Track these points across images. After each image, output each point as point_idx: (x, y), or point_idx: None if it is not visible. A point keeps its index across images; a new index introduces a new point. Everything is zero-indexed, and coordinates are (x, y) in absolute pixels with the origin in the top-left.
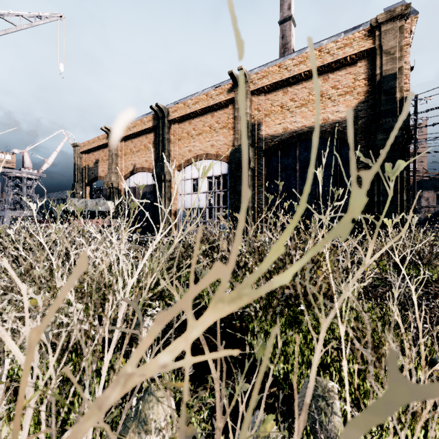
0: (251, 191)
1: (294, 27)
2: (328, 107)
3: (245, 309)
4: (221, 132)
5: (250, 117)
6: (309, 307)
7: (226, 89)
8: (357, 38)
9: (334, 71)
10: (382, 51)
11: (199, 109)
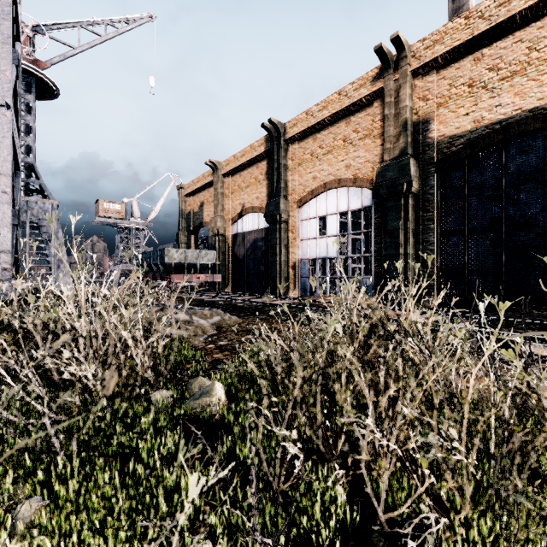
0: (412, 229)
1: None
2: None
3: None
4: (362, 144)
5: (411, 113)
6: None
7: (369, 78)
8: None
9: None
10: None
11: (328, 116)
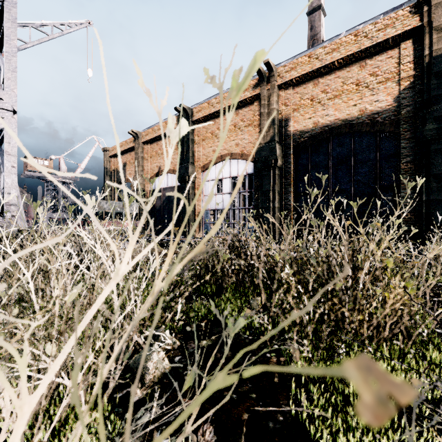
0: (278, 190)
1: (324, 16)
2: (366, 96)
3: (282, 334)
4: (246, 130)
5: (277, 113)
6: (369, 339)
7: (251, 85)
8: (401, 17)
9: (372, 56)
10: (432, 27)
11: (224, 107)
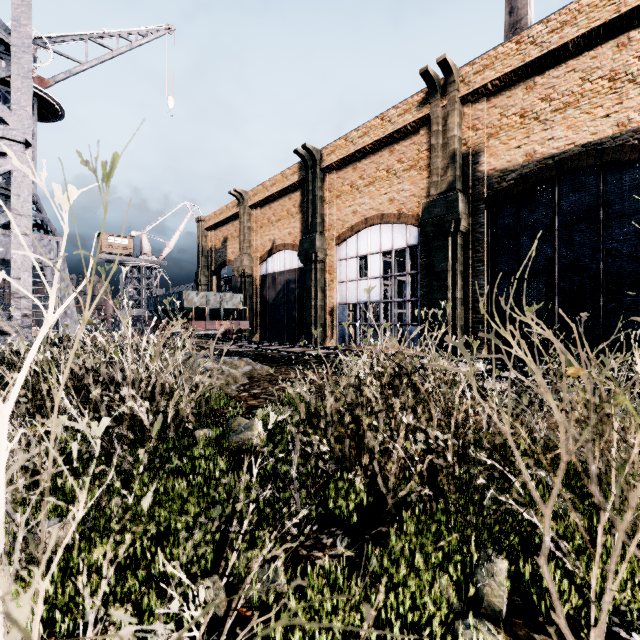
0: (461, 271)
1: None
2: (630, 98)
3: None
4: (407, 175)
5: (460, 143)
6: None
7: (414, 103)
8: None
9: None
10: None
11: (370, 143)
